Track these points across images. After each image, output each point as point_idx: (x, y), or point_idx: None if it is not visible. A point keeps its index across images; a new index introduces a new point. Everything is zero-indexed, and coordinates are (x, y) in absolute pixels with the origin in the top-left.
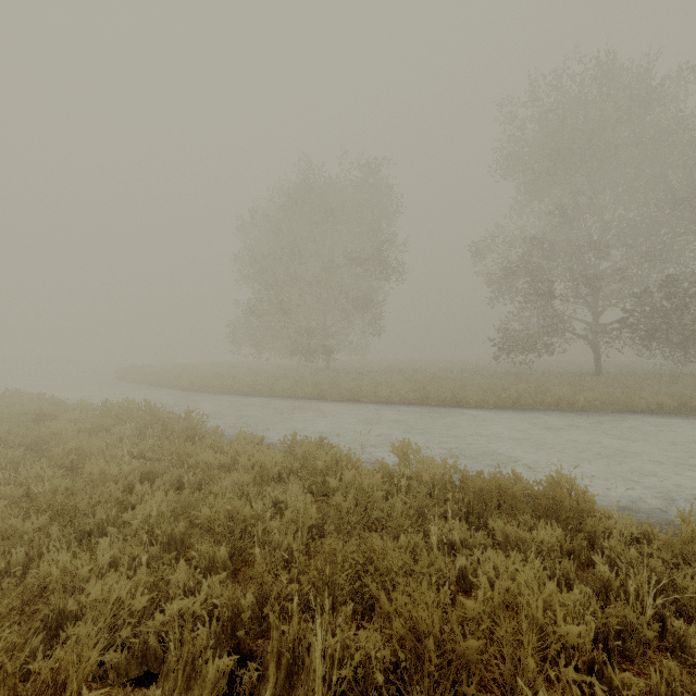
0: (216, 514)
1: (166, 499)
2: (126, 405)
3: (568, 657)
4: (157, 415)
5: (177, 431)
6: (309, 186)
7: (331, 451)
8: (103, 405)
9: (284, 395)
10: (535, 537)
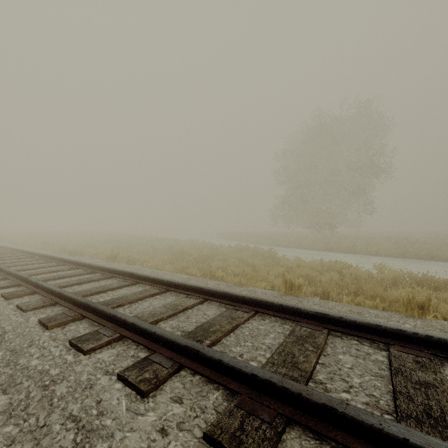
0: (303, 273)
1: (282, 269)
2: (239, 246)
3: (434, 315)
4: (256, 250)
5: (266, 256)
6: (320, 126)
7: (342, 263)
8: (229, 246)
9: (307, 248)
10: (440, 295)
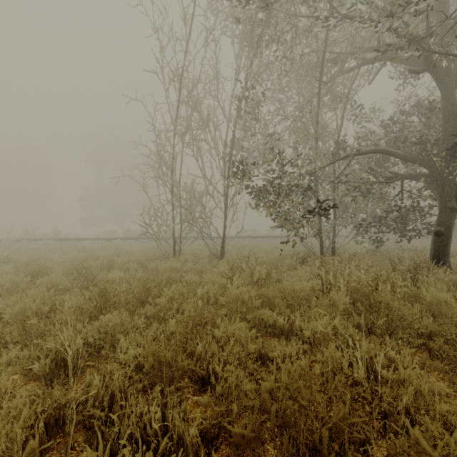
0: None
1: None
2: None
3: None
4: None
5: None
6: None
7: None
8: None
9: None
10: None
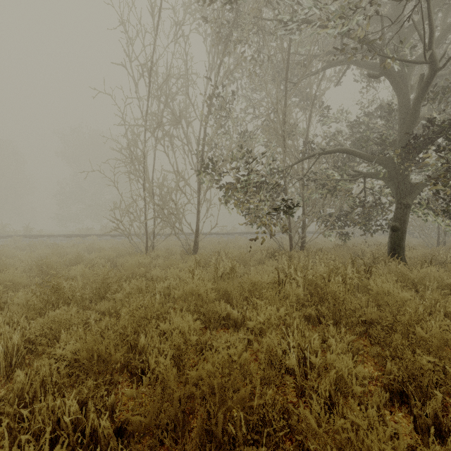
0: None
1: None
2: None
3: None
4: None
5: None
6: None
7: None
8: None
9: None
10: None
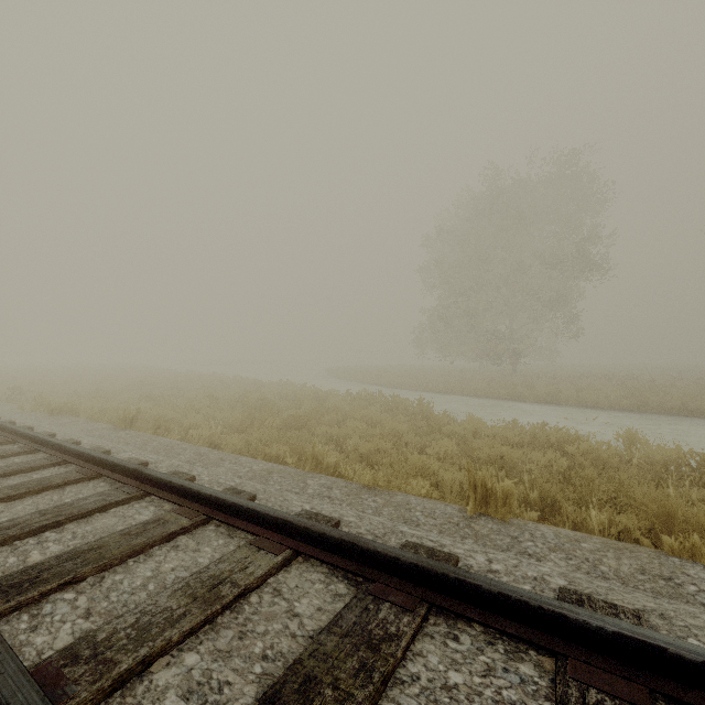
0: (493, 454)
1: (451, 444)
2: (364, 393)
3: None
4: (395, 401)
5: (413, 413)
6: (497, 193)
7: (560, 431)
8: (347, 393)
9: (477, 395)
10: None
